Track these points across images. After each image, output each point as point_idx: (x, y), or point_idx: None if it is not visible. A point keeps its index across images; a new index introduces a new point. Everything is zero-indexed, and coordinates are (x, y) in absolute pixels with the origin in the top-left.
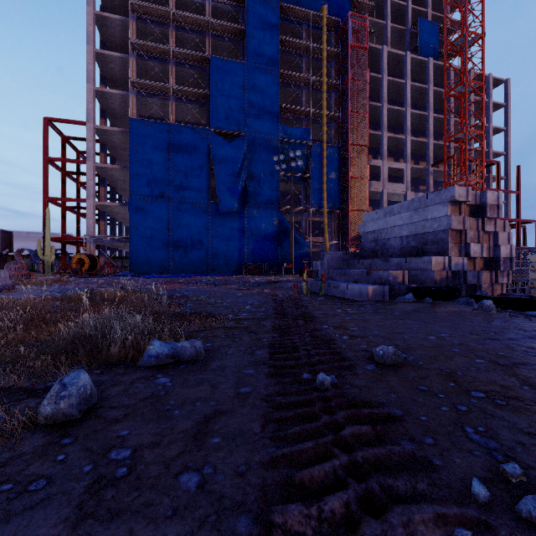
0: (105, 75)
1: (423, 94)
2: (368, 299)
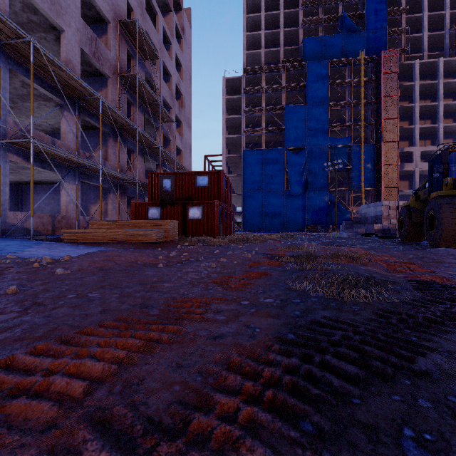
0: (227, 125)
1: None
2: (348, 237)
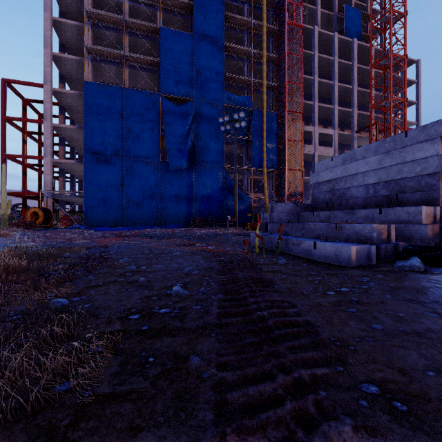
0: (63, 43)
1: (348, 70)
2: (350, 264)
